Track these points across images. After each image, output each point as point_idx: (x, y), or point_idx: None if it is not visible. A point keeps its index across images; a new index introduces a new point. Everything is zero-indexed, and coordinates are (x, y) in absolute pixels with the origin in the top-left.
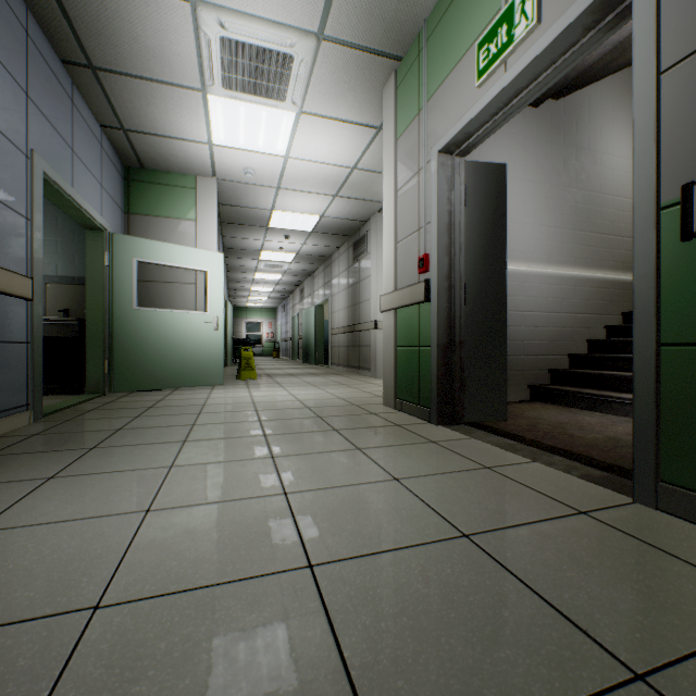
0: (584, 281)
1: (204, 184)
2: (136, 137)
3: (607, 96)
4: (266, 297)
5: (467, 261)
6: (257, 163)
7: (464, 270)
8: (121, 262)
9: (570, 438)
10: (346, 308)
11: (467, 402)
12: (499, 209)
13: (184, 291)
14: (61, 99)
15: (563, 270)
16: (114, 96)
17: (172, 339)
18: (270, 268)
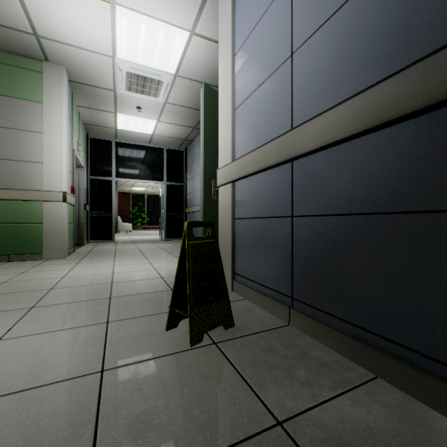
0: None
1: None
2: None
3: None
4: None
5: None
6: None
7: None
8: None
9: None
10: None
11: None
12: None
13: None
14: None
15: None
16: None
17: None
18: None
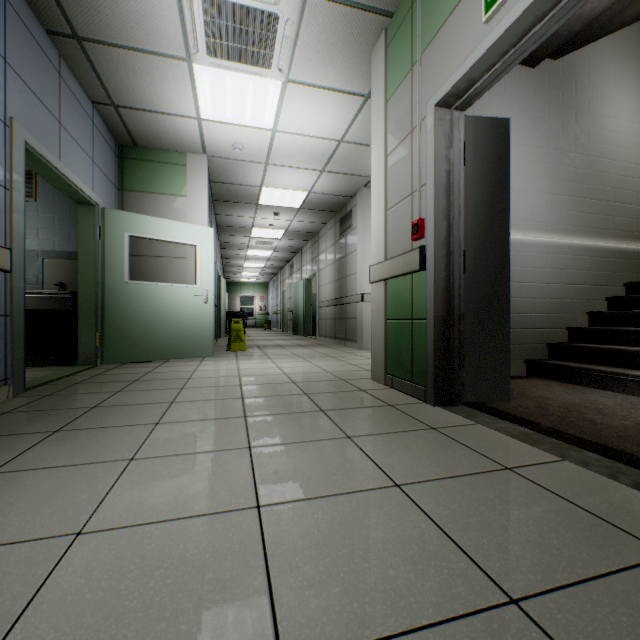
0: (584, 250)
1: (195, 161)
2: (127, 113)
3: (608, 55)
4: (258, 273)
5: (466, 226)
6: (245, 138)
7: (464, 235)
8: (112, 236)
9: (593, 426)
10: (333, 281)
11: (466, 381)
12: (502, 168)
13: (175, 266)
14: (46, 70)
15: (562, 238)
16: (102, 69)
17: (162, 312)
18: (261, 244)
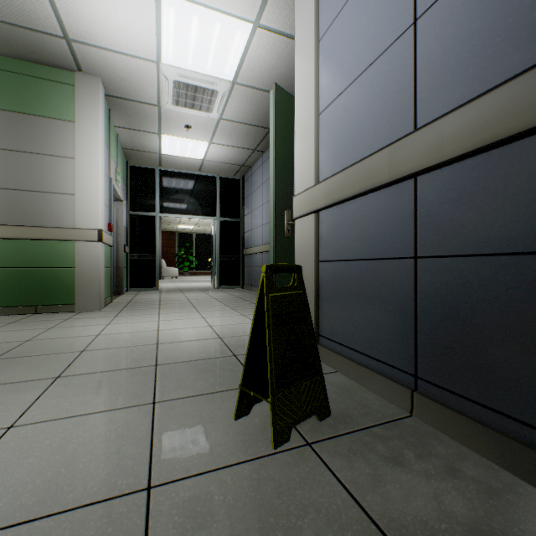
0: None
1: None
2: None
3: None
4: None
5: None
6: None
7: None
8: None
9: None
10: None
11: None
12: None
13: None
14: None
15: None
16: None
17: None
18: None
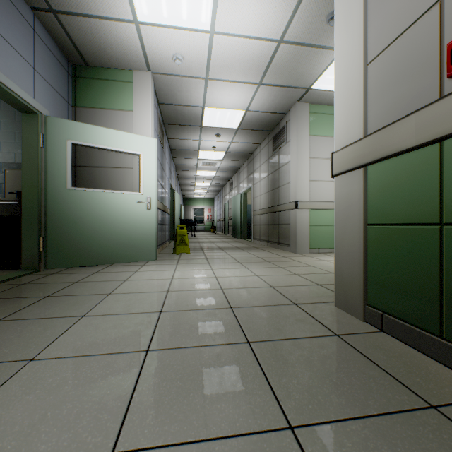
0: None
1: (140, 77)
2: (67, 22)
3: None
4: (206, 190)
5: None
6: (184, 46)
7: None
8: (54, 144)
9: None
10: (266, 192)
11: None
12: None
13: (123, 175)
14: None
15: None
16: None
17: (106, 218)
18: (206, 165)
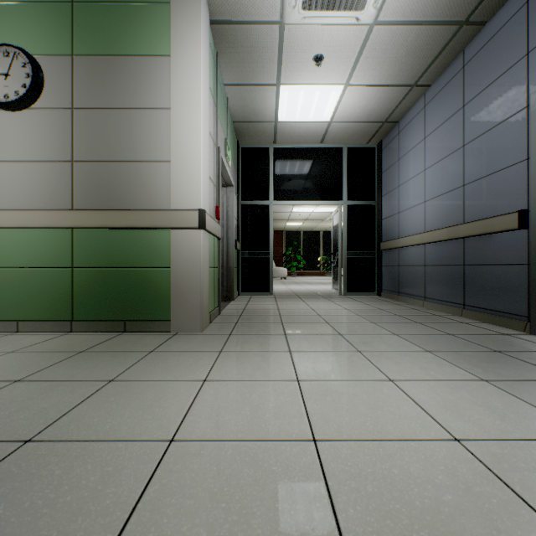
0: None
1: None
2: None
3: None
4: None
5: None
6: None
7: None
8: None
9: None
10: None
11: None
12: None
13: None
14: None
15: None
16: None
17: None
18: None
